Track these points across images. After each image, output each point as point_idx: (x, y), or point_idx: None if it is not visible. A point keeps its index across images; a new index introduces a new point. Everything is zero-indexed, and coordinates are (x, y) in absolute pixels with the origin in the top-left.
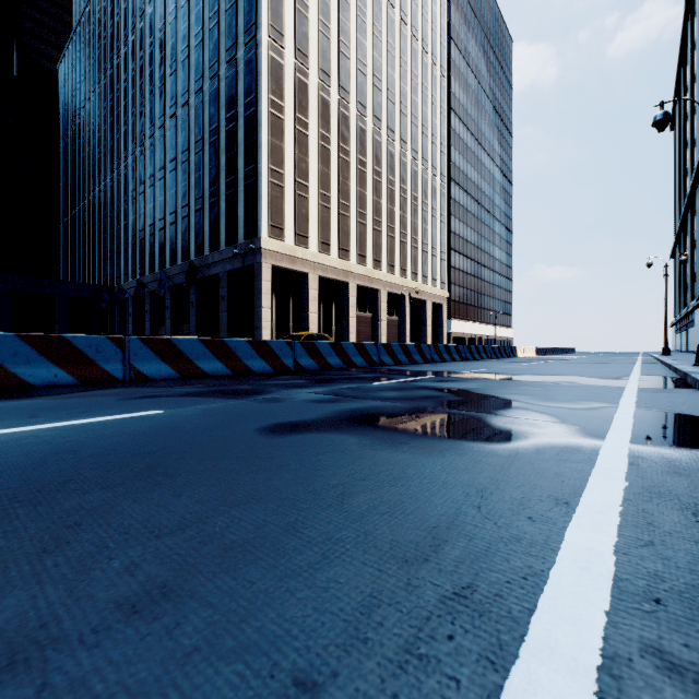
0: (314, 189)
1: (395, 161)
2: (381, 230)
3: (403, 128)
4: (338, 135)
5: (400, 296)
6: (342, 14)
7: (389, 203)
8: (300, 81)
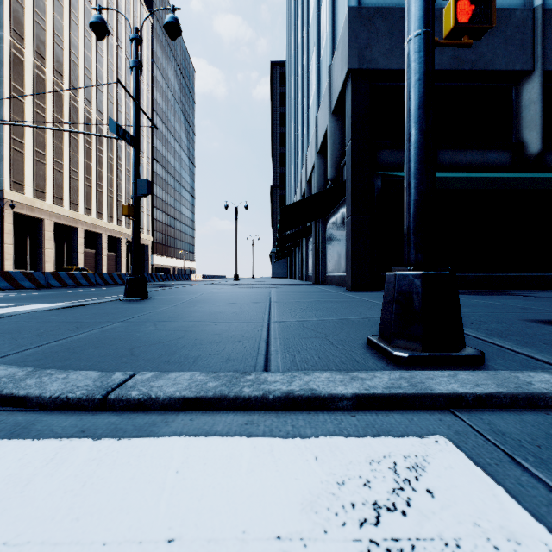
0: (49, 157)
1: (114, 143)
2: (103, 192)
3: (120, 121)
4: (69, 120)
5: (117, 238)
6: (73, 33)
7: (109, 173)
8: (39, 75)
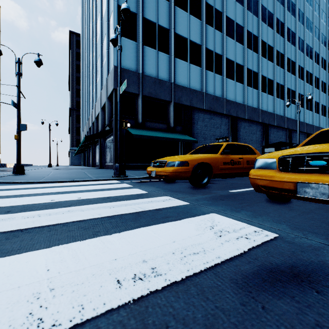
0: None
1: None
2: None
3: None
4: None
5: None
6: None
7: None
8: None
